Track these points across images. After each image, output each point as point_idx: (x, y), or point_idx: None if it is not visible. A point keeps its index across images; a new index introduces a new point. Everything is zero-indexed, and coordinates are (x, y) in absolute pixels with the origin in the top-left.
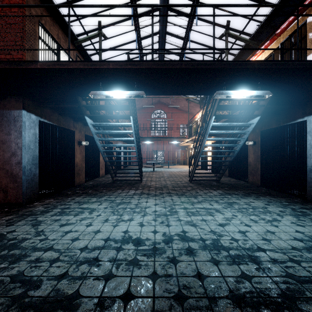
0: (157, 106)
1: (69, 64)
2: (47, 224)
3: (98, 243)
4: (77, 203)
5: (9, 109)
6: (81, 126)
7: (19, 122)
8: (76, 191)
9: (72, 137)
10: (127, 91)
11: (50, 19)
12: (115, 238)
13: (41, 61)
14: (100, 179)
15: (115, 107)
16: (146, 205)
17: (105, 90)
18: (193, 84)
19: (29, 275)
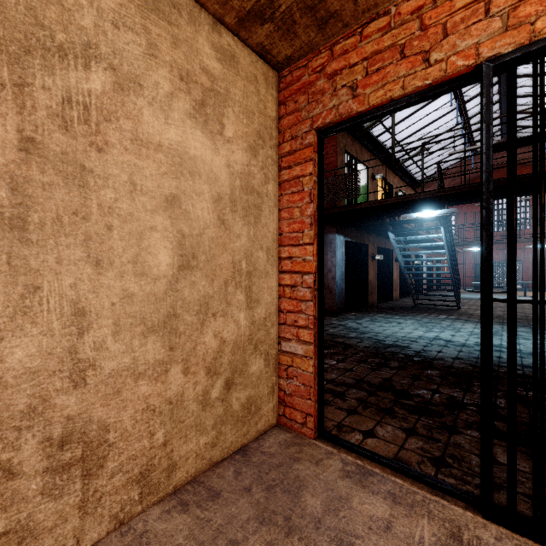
0: (501, 171)
1: (386, 201)
2: (366, 324)
3: (413, 336)
4: (381, 317)
5: (326, 234)
6: (374, 238)
7: (333, 244)
8: (373, 310)
9: (365, 252)
10: (438, 211)
11: (351, 140)
12: (427, 337)
13: (365, 202)
14: (395, 302)
15: (422, 220)
16: (461, 327)
17: (412, 208)
18: (524, 189)
19: (376, 338)
